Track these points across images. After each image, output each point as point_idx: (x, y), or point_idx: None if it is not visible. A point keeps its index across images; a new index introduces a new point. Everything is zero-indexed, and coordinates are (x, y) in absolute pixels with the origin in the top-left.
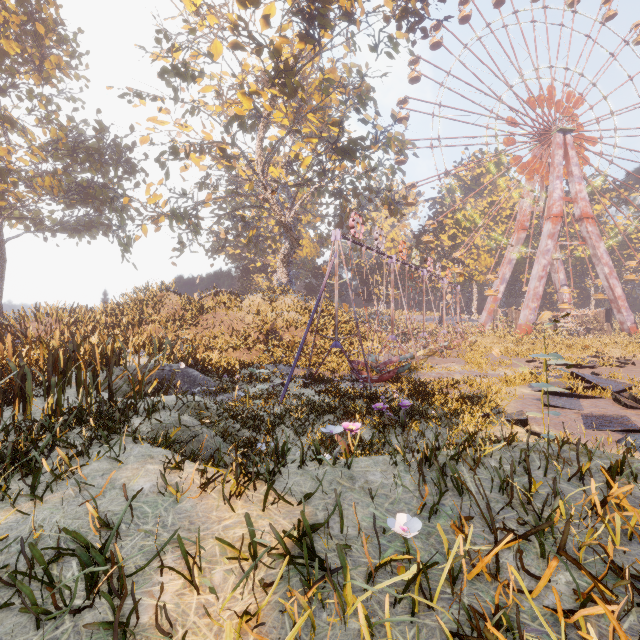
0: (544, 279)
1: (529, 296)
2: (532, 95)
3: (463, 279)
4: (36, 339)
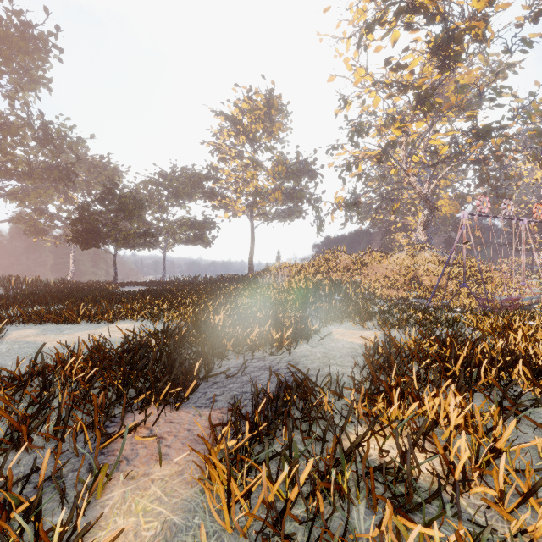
0: None
1: None
2: None
3: None
4: None
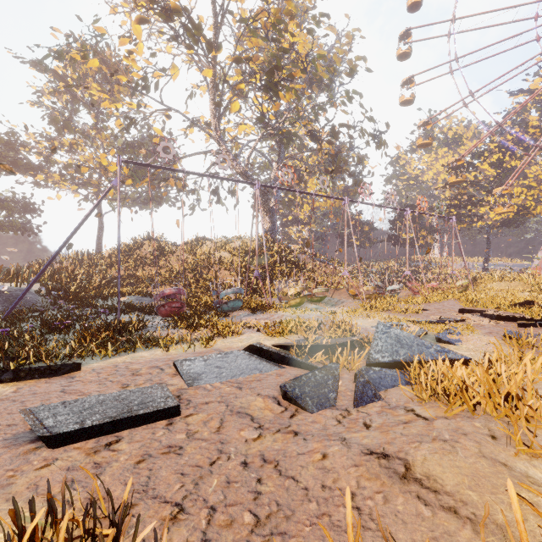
0: None
1: None
2: None
3: (513, 213)
4: (0, 270)
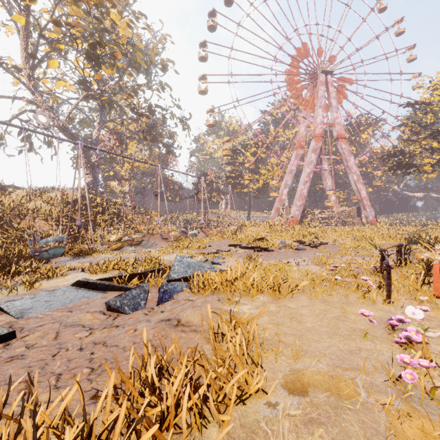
0: (308, 183)
1: (297, 196)
2: (303, 45)
3: (261, 185)
4: None
